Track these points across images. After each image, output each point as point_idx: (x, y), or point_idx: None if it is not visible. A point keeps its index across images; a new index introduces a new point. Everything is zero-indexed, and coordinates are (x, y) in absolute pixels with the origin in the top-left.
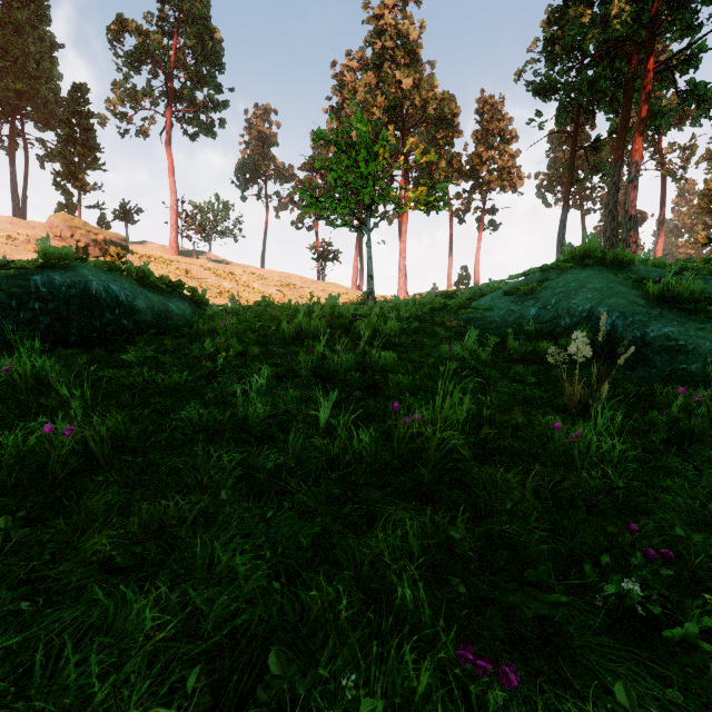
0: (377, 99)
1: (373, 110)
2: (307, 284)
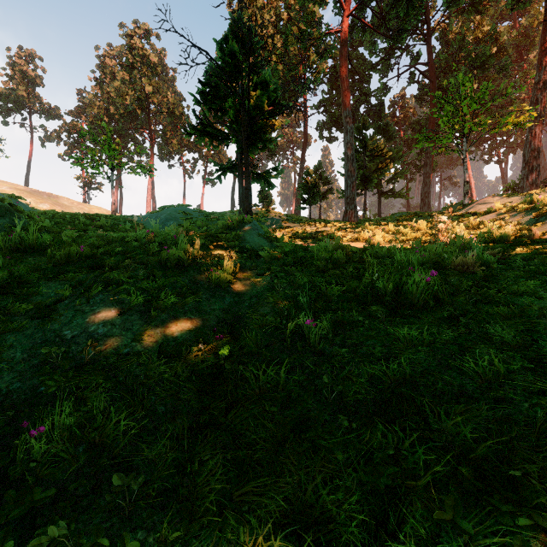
0: (129, 92)
1: (126, 97)
2: (74, 204)
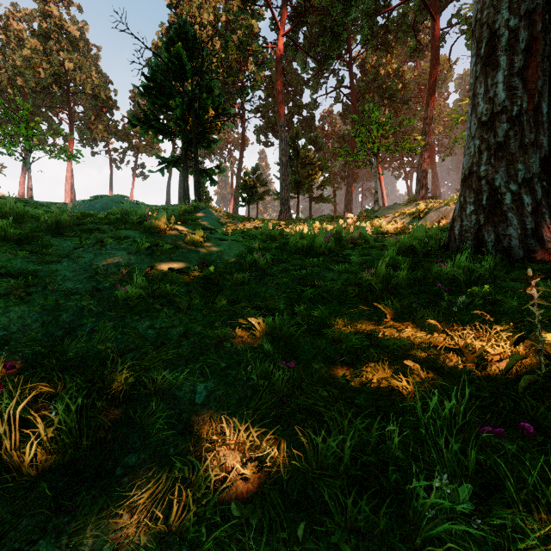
0: (43, 65)
1: (39, 70)
2: None
